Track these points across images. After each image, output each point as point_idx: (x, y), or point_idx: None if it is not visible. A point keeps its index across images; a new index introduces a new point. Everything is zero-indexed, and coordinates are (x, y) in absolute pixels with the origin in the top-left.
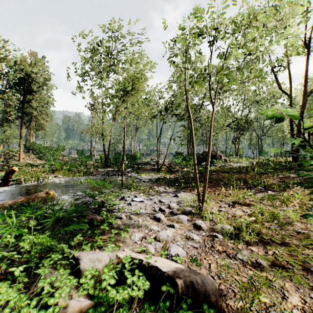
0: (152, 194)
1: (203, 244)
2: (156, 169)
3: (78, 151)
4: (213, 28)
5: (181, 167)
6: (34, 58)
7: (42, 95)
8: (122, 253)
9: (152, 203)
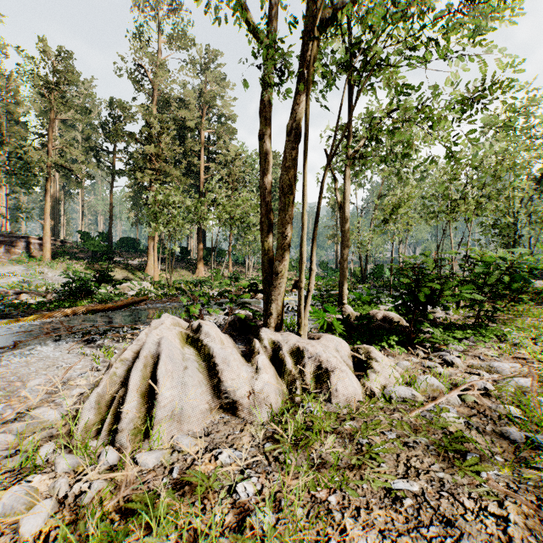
0: None
1: (444, 317)
2: None
3: (320, 263)
4: (471, 164)
5: None
6: (274, 155)
7: None
8: None
9: None
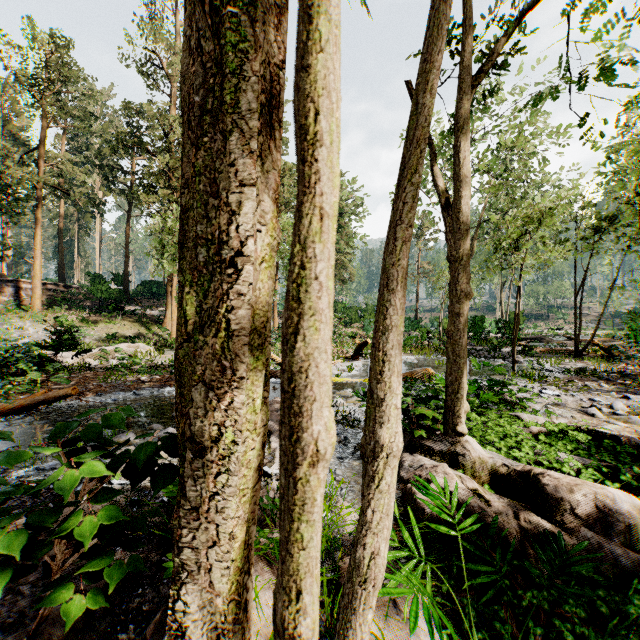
0: (572, 390)
1: None
2: (570, 352)
3: None
4: None
5: (638, 350)
6: None
7: (349, 228)
8: (555, 422)
9: (575, 399)
